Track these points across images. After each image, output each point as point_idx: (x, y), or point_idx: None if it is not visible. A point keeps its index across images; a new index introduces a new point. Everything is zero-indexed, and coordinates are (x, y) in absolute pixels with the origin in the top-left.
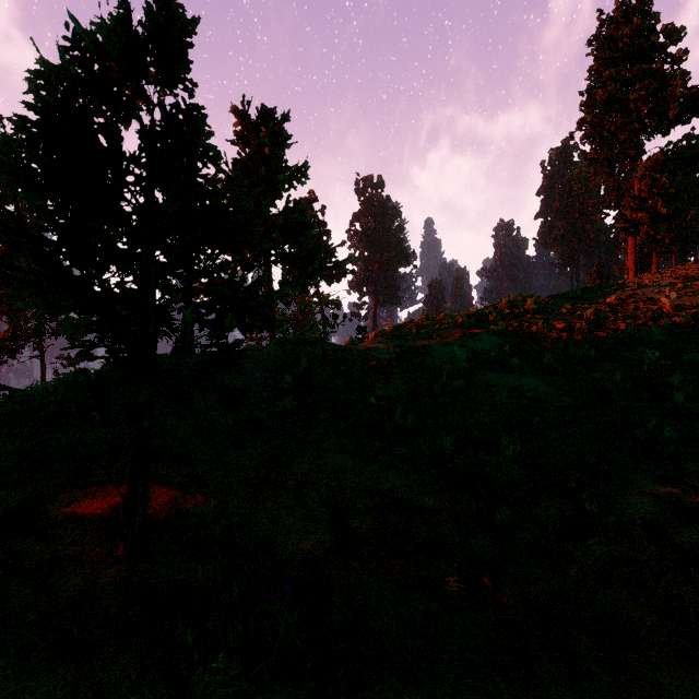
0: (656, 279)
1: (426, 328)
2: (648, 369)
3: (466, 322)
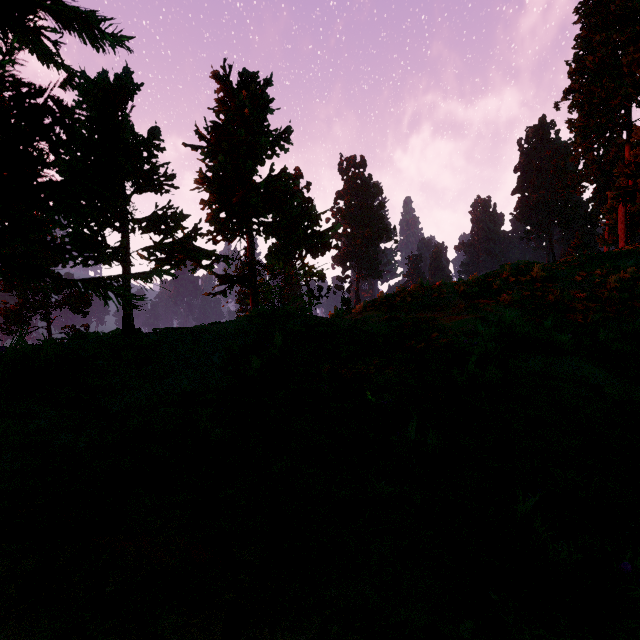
0: None
1: (422, 297)
2: None
3: (470, 291)
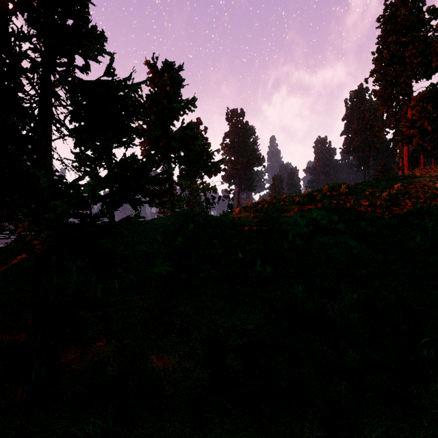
0: (424, 172)
1: (274, 204)
2: (435, 233)
3: (302, 201)
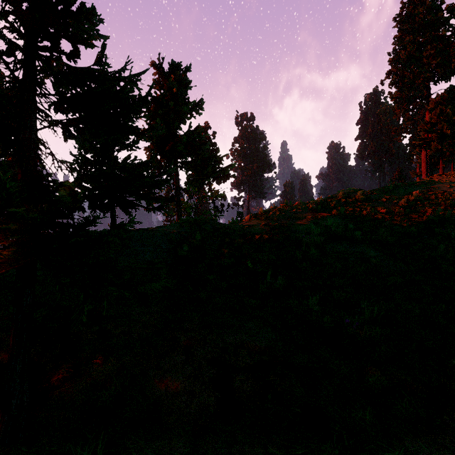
0: (443, 178)
1: (286, 212)
2: None
3: (315, 208)
